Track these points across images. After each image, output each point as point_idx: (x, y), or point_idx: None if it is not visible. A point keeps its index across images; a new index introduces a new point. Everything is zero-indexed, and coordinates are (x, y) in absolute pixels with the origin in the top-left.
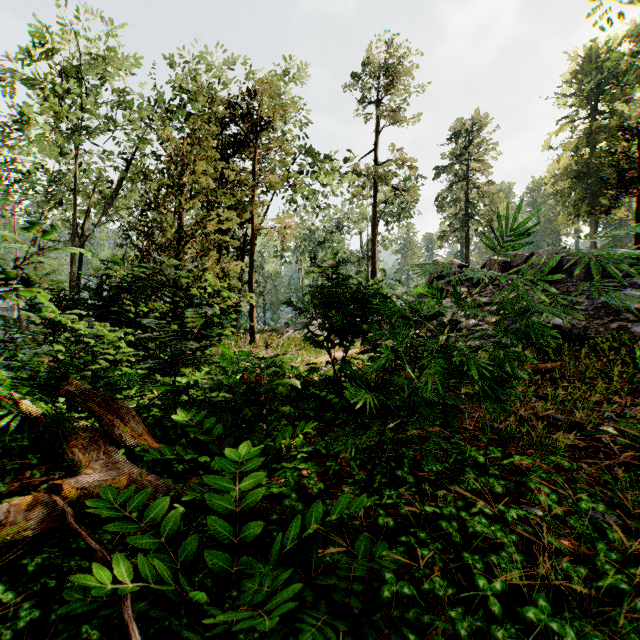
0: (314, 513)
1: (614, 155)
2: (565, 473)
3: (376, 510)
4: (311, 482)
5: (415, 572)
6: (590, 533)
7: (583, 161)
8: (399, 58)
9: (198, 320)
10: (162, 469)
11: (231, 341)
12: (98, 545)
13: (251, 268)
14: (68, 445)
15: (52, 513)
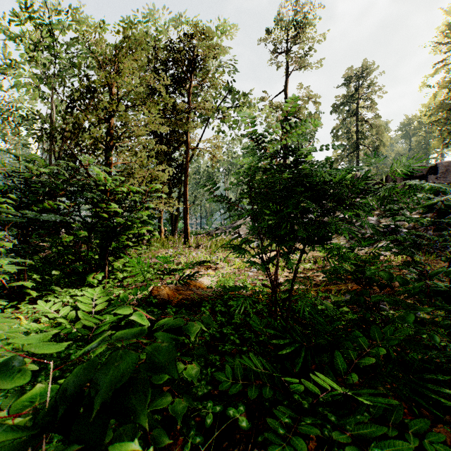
0: None
1: None
2: None
3: None
4: None
5: None
6: None
7: None
8: (306, 15)
9: None
10: None
11: (170, 242)
12: None
13: (185, 181)
14: None
15: None
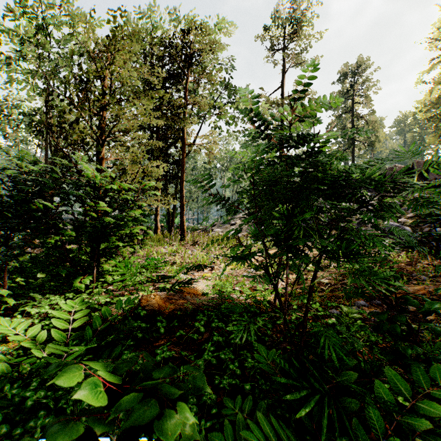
0: None
1: None
2: None
3: None
4: None
5: None
6: None
7: None
8: (302, 11)
9: None
10: None
11: (166, 238)
12: None
13: (181, 177)
14: None
15: None
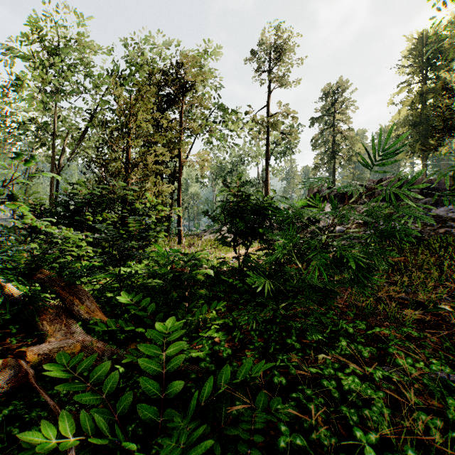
0: (223, 375)
1: (440, 108)
2: (414, 341)
3: (271, 370)
4: (221, 348)
5: (304, 423)
6: (440, 390)
7: (417, 113)
8: (285, 39)
9: (137, 225)
10: (109, 337)
11: (164, 242)
12: (52, 401)
13: (179, 190)
14: (40, 318)
15: (20, 373)
